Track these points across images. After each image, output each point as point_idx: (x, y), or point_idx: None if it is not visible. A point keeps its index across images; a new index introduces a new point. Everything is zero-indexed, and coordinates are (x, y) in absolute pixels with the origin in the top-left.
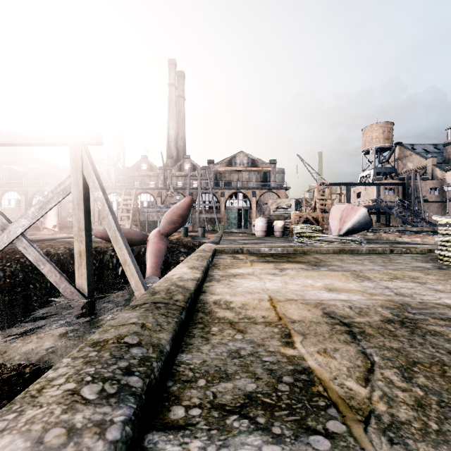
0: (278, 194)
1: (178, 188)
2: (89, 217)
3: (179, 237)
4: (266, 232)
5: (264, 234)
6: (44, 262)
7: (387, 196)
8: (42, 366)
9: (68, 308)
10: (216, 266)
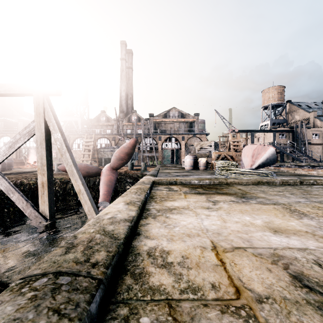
0: (201, 138)
1: (127, 134)
2: (50, 154)
3: (126, 170)
4: (193, 166)
5: (191, 168)
6: (13, 191)
7: (281, 140)
8: None
9: (33, 228)
10: (153, 198)
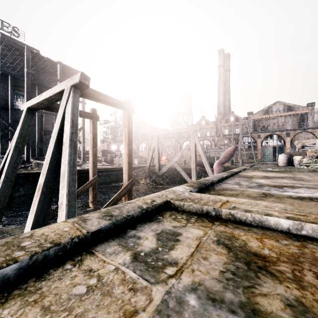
0: (313, 133)
1: (225, 135)
2: (196, 156)
3: (228, 165)
4: (286, 163)
5: (285, 164)
6: (182, 171)
7: None
8: None
9: None
10: (244, 171)
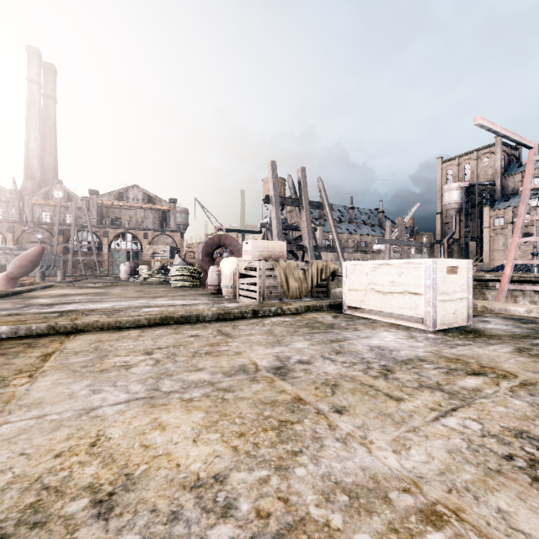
0: (173, 238)
1: (42, 223)
2: None
3: (34, 281)
4: (130, 275)
5: (128, 277)
6: None
7: None
8: None
9: None
10: (43, 290)
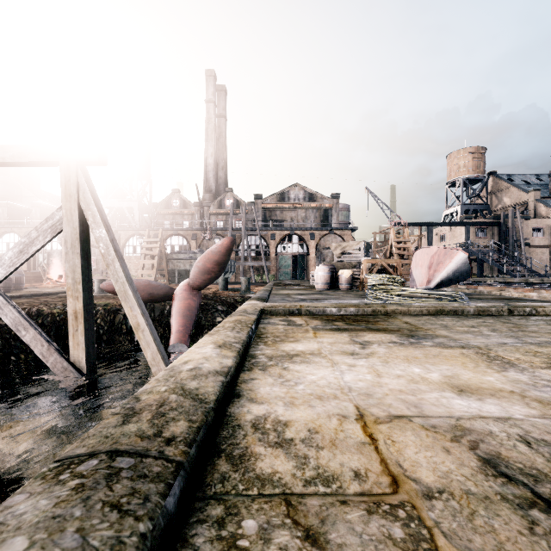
0: (343, 237)
1: (218, 229)
2: (88, 264)
3: (216, 291)
4: (329, 284)
5: (327, 287)
6: (25, 326)
7: (479, 238)
8: (5, 484)
9: (60, 389)
10: (262, 337)
